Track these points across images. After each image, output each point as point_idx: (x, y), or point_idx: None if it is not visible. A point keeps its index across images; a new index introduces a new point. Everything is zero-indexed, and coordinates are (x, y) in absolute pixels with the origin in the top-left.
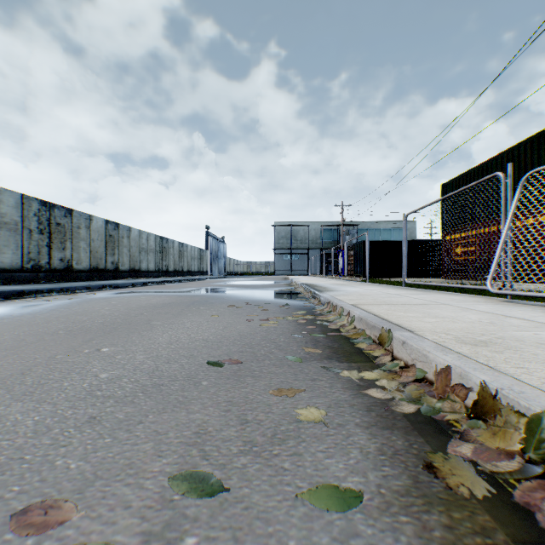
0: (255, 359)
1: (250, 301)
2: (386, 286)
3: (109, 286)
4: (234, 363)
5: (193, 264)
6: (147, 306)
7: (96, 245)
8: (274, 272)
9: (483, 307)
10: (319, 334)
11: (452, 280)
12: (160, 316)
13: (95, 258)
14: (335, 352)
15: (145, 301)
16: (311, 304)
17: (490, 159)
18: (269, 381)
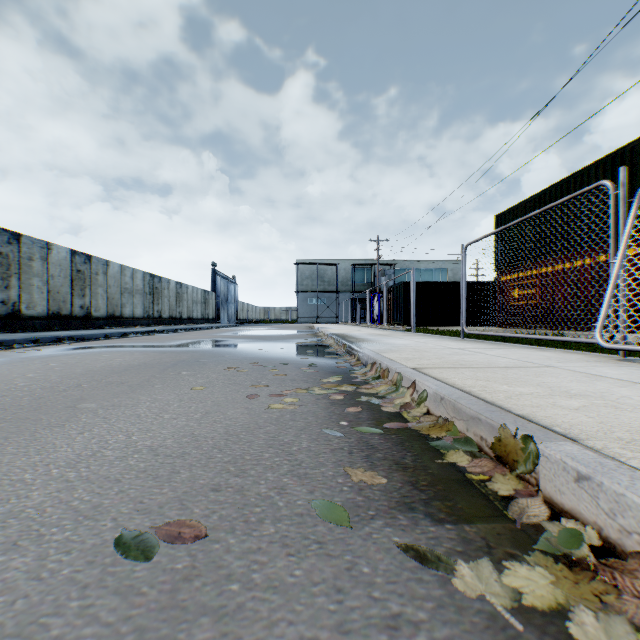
0: (242, 518)
1: (261, 360)
2: (439, 337)
3: (69, 338)
4: (186, 537)
5: (196, 309)
6: (100, 371)
7: (58, 283)
8: (297, 320)
9: (611, 372)
10: (371, 426)
11: (509, 329)
12: (106, 390)
13: (56, 300)
14: (413, 483)
15: (104, 360)
16: (346, 364)
17: (554, 185)
18: (263, 639)
